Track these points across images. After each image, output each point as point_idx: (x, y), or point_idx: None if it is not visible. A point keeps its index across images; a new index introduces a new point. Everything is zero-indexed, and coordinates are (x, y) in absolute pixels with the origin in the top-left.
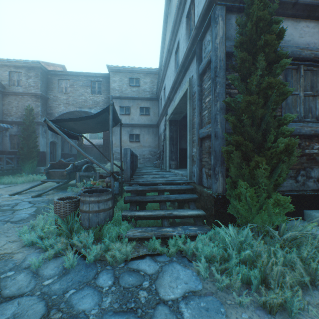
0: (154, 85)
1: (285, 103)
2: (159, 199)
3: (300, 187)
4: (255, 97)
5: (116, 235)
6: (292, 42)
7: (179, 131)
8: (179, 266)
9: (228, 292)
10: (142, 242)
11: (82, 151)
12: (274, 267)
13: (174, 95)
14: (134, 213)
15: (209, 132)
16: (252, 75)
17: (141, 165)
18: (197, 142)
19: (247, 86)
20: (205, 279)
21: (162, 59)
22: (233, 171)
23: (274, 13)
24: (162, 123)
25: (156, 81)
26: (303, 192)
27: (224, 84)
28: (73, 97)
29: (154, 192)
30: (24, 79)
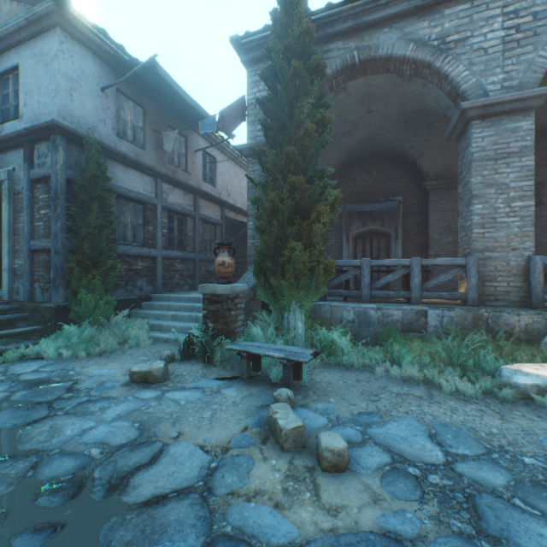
0: None
1: (119, 229)
2: None
3: (130, 294)
4: (93, 231)
5: None
6: (124, 183)
7: None
8: (27, 362)
9: (74, 359)
10: None
11: None
12: (104, 338)
13: None
14: None
15: (47, 247)
16: (91, 212)
17: None
18: (28, 254)
19: (88, 220)
20: (55, 360)
21: None
22: (75, 282)
23: (110, 157)
24: None
25: None
26: (132, 297)
27: (65, 207)
28: None
29: None
30: None
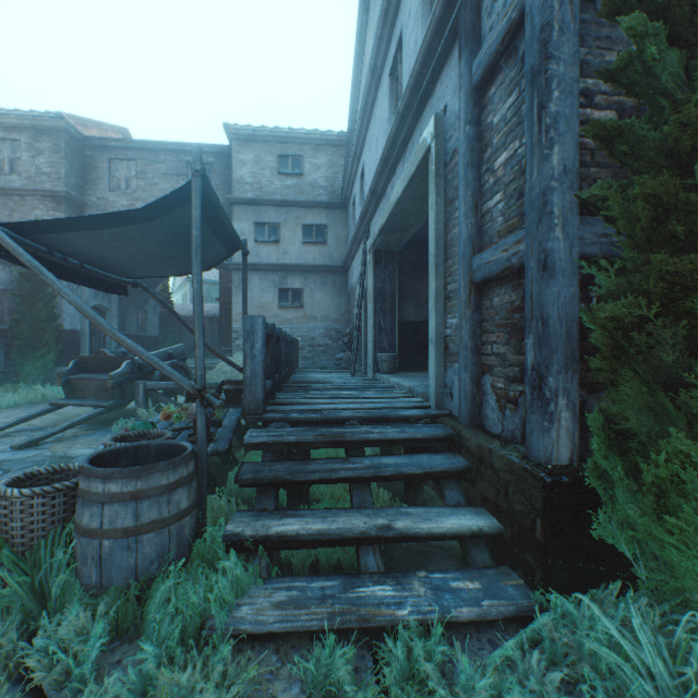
0: (336, 174)
1: None
2: (348, 473)
3: None
4: None
5: (194, 622)
6: None
7: (399, 279)
8: None
9: None
10: (287, 649)
11: (103, 323)
12: None
13: (388, 182)
14: (267, 526)
15: (512, 259)
16: None
17: (306, 363)
18: (465, 297)
19: None
20: None
21: (357, 104)
22: (628, 391)
23: None
24: (357, 262)
25: (341, 164)
26: None
27: (574, 87)
28: (145, 201)
29: (333, 446)
30: (27, 157)
